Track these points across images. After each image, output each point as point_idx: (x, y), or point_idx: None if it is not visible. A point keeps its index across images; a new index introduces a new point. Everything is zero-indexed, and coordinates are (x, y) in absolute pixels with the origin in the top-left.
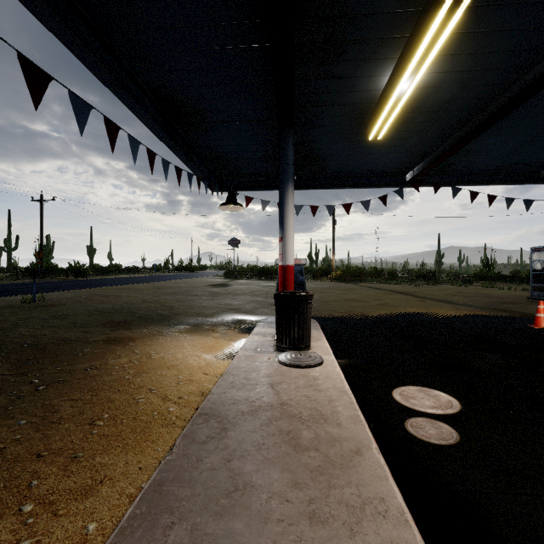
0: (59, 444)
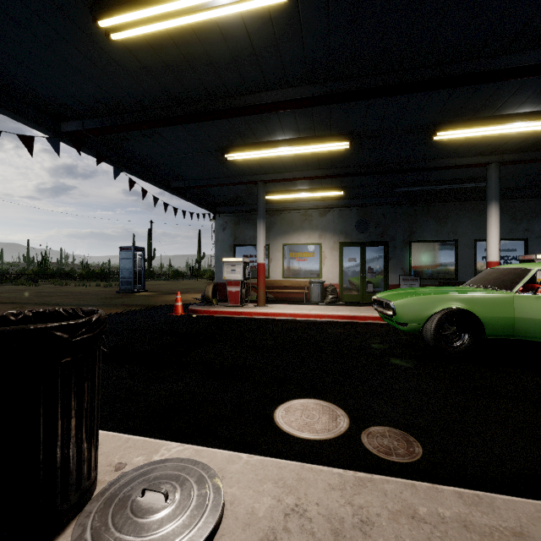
0: None
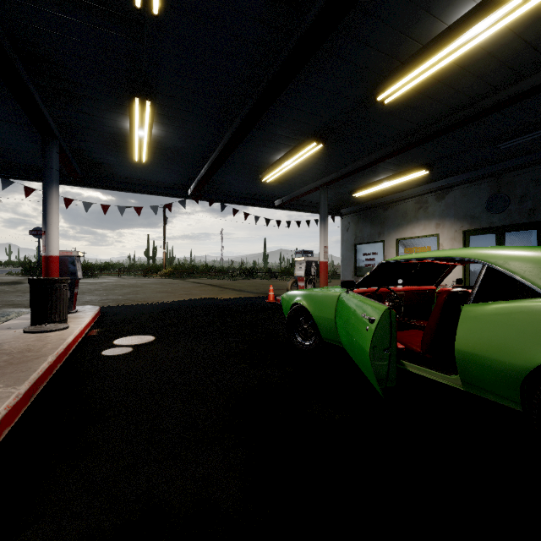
0: None
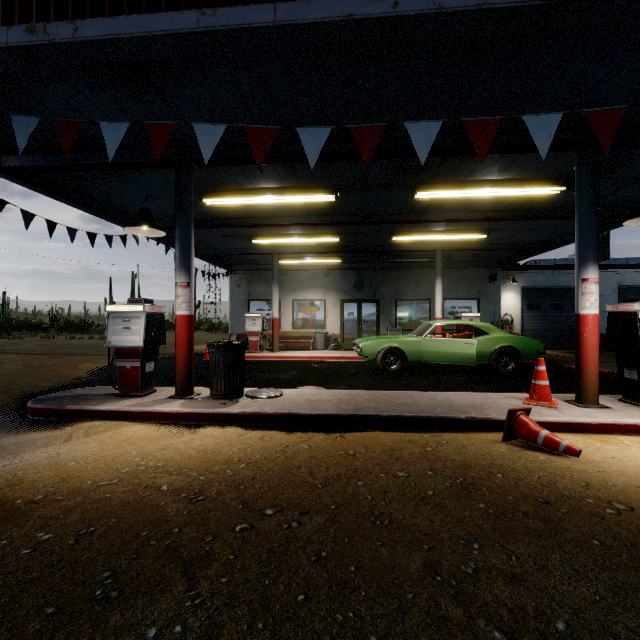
0: (382, 457)
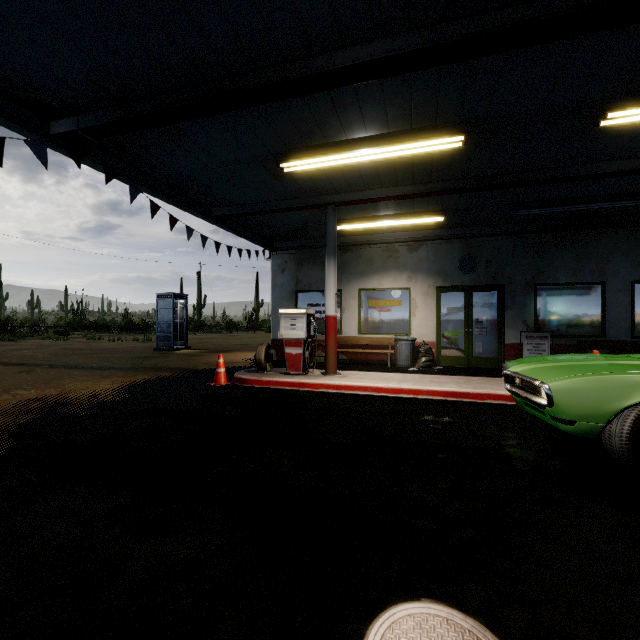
0: None
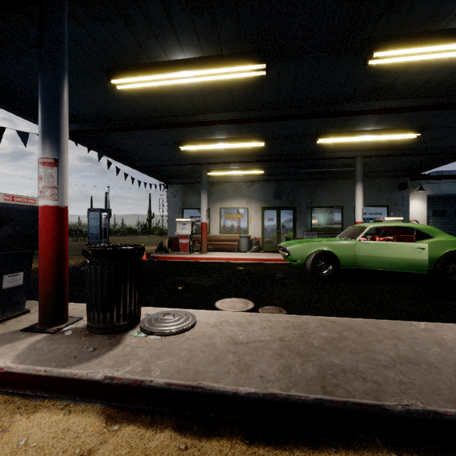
0: None
